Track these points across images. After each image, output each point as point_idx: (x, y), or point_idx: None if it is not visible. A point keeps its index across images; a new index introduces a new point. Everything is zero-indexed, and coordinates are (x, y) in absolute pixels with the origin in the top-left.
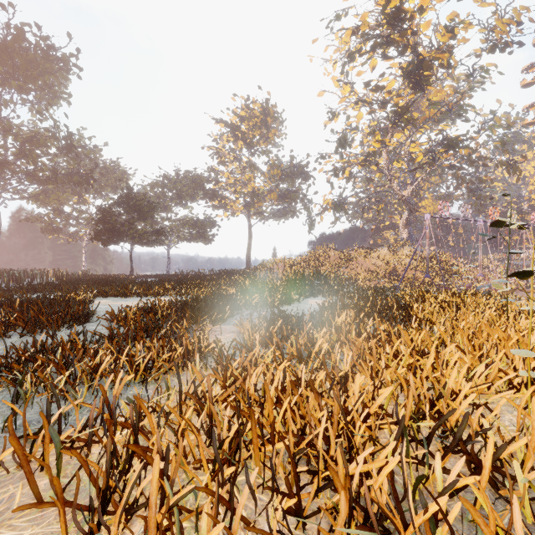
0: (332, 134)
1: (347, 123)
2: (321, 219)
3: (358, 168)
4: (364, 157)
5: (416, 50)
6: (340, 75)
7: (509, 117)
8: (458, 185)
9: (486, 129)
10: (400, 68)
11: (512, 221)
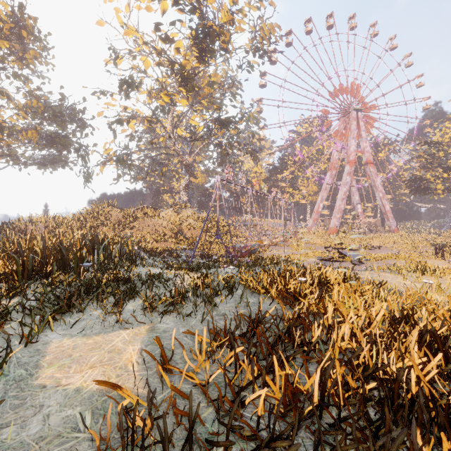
0: (115, 67)
1: (133, 66)
2: (101, 170)
3: (143, 127)
4: (152, 110)
5: (204, 17)
6: (125, 10)
7: (258, 115)
8: (221, 162)
9: (244, 119)
10: (190, 26)
11: (264, 192)
